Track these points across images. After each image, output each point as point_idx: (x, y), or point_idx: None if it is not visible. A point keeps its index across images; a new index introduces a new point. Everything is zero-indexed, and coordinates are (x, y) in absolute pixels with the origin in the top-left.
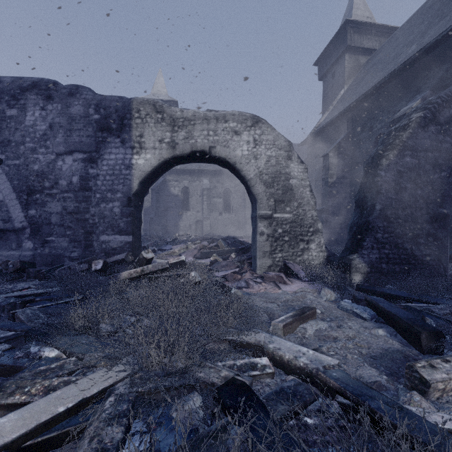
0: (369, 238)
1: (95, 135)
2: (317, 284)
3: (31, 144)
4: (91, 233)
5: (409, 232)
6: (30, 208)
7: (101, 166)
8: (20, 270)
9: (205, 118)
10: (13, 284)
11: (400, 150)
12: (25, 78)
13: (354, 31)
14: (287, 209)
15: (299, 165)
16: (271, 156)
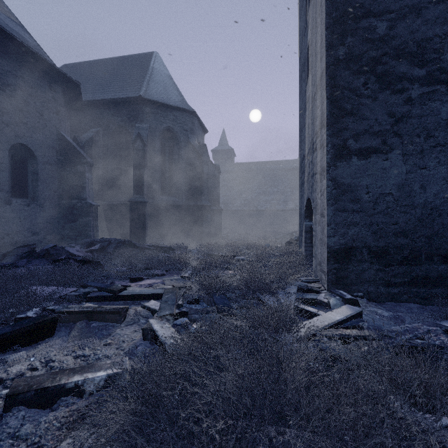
0: None
1: None
2: None
3: None
4: None
5: None
6: None
7: None
8: None
9: None
10: None
11: None
12: None
13: None
14: None
15: None
16: None
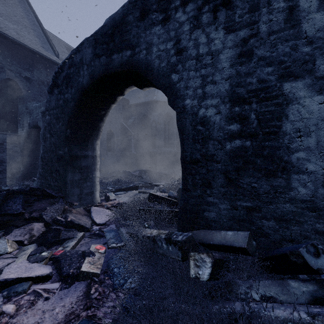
0: None
1: None
2: None
3: None
4: None
5: None
6: None
7: None
8: None
9: None
10: None
11: None
12: None
13: None
14: None
15: None
16: None
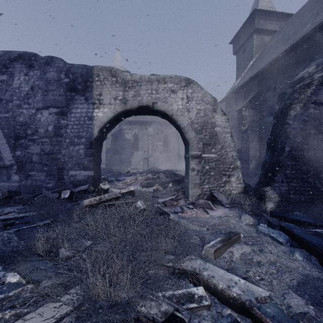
0: (279, 174)
1: (65, 94)
2: (237, 210)
3: (17, 101)
4: (62, 169)
5: (312, 169)
6: (17, 150)
7: (70, 118)
8: (8, 197)
9: (149, 80)
10: (2, 208)
11: (305, 103)
12: (13, 51)
13: (260, 17)
14: (212, 150)
15: (222, 116)
16: (200, 109)
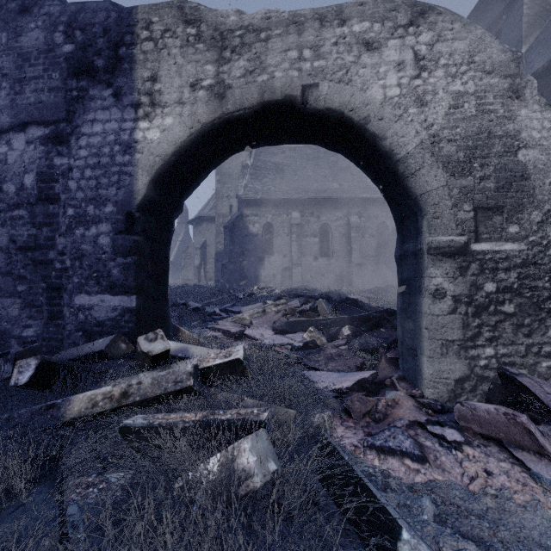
0: None
1: (65, 87)
2: None
3: None
4: (59, 289)
5: None
6: None
7: (76, 149)
8: None
9: (293, 20)
10: None
11: None
12: None
13: None
14: (509, 229)
15: (546, 111)
16: (464, 93)
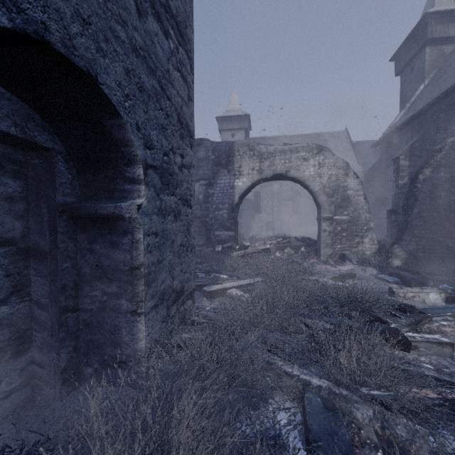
0: (407, 233)
1: (212, 169)
2: (366, 267)
3: None
4: (210, 230)
5: (443, 229)
6: None
7: (215, 188)
8: None
9: (283, 151)
10: None
11: (434, 167)
12: None
13: (436, 22)
14: (344, 213)
15: (355, 180)
16: (332, 174)
